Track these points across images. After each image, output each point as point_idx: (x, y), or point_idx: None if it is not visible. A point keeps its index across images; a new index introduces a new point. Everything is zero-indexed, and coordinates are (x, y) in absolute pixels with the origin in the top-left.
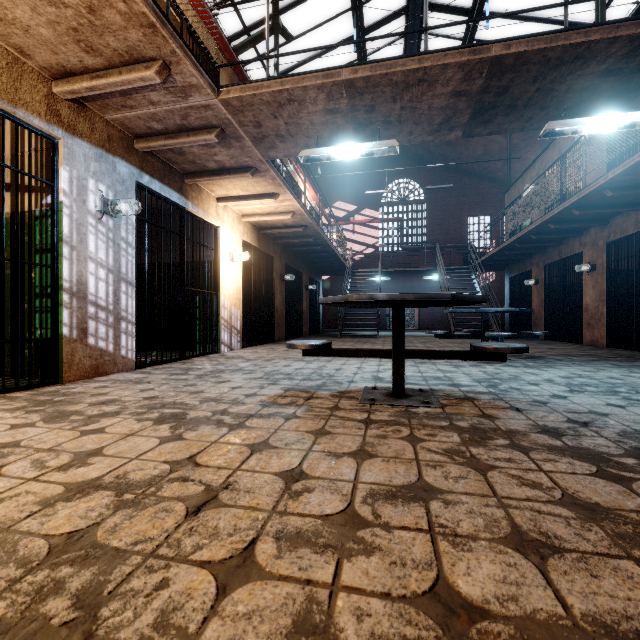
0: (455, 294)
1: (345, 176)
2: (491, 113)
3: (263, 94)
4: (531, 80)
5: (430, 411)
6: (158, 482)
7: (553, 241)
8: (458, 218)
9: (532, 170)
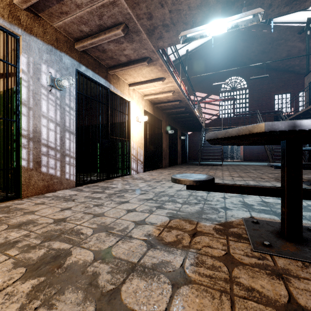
0: None
1: (200, 78)
2: None
3: None
4: None
5: None
6: None
7: None
8: (268, 96)
9: None
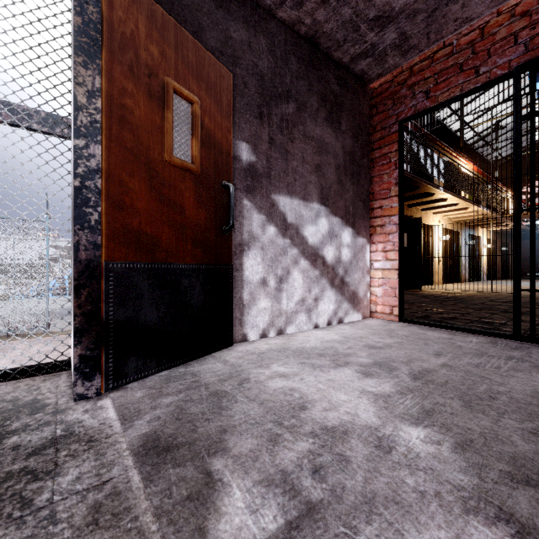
0: None
1: None
2: None
3: None
4: None
5: None
6: None
7: None
8: None
9: None
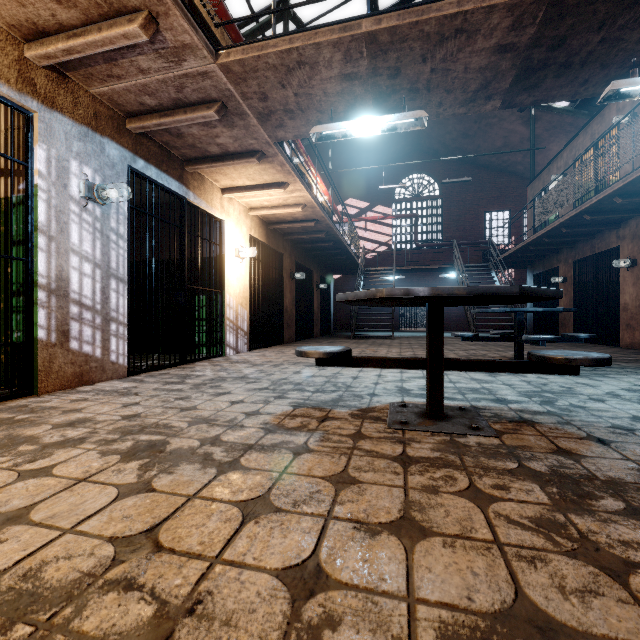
0: (524, 287)
1: (357, 172)
2: (539, 75)
3: (268, 55)
4: (596, 26)
5: (484, 442)
6: (83, 591)
7: (585, 235)
8: (475, 214)
9: (559, 160)
